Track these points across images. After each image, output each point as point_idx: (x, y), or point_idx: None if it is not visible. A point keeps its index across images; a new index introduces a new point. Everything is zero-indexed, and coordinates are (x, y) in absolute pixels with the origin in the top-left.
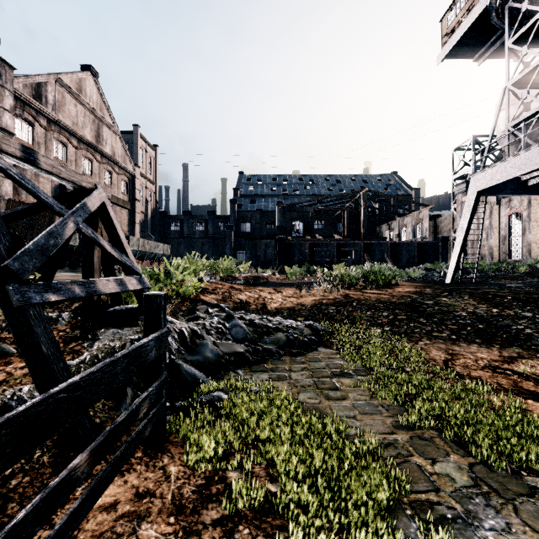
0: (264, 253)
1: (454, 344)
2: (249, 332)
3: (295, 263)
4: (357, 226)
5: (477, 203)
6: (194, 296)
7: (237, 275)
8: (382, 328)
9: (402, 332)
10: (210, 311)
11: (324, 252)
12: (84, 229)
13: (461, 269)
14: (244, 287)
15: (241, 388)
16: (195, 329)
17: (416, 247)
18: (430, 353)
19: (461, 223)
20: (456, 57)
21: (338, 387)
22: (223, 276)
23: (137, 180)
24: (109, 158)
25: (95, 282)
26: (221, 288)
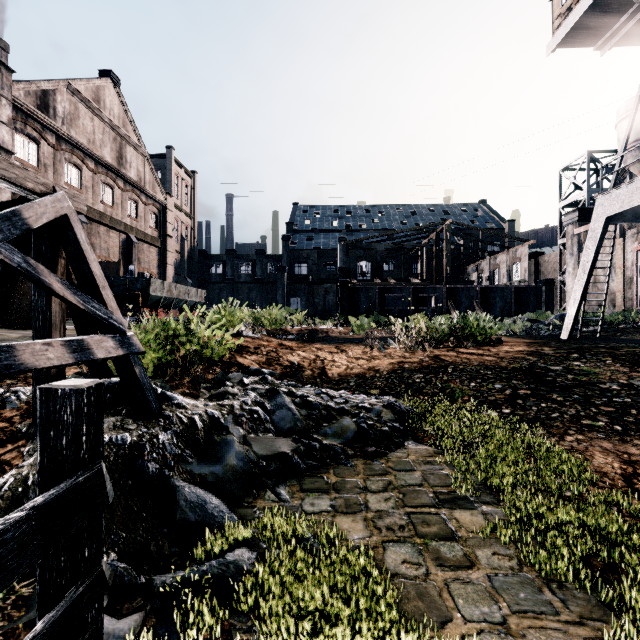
0: (324, 300)
1: (625, 442)
2: (301, 417)
3: (361, 312)
4: (438, 266)
5: (605, 233)
6: (227, 357)
7: (289, 328)
8: (499, 410)
9: (533, 417)
10: (246, 381)
11: (397, 298)
12: (5, 254)
13: (581, 320)
14: (297, 344)
15: (281, 536)
16: (216, 416)
17: (513, 292)
18: (593, 459)
19: (582, 260)
20: (572, 46)
21: (453, 533)
22: (271, 329)
23: (169, 212)
24: (134, 185)
25: (13, 349)
26: (266, 346)
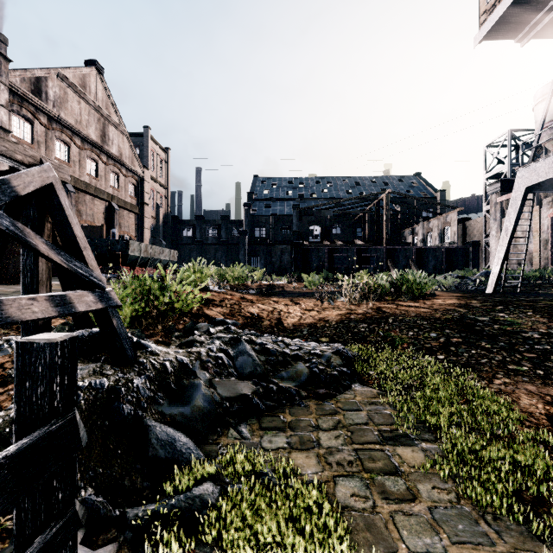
0: (280, 259)
1: (547, 385)
2: (260, 362)
3: (312, 270)
4: (379, 230)
5: (525, 201)
6: (196, 309)
7: (250, 284)
8: (435, 356)
9: (465, 362)
10: (212, 331)
11: (344, 258)
12: None
13: (503, 276)
14: (257, 298)
15: (243, 471)
16: (185, 362)
17: (444, 252)
18: (519, 400)
19: (505, 224)
20: (496, 38)
21: (396, 468)
22: (234, 285)
23: (146, 183)
24: (115, 159)
25: (0, 303)
26: (229, 299)
